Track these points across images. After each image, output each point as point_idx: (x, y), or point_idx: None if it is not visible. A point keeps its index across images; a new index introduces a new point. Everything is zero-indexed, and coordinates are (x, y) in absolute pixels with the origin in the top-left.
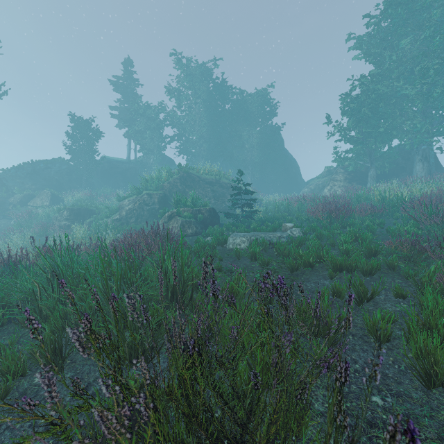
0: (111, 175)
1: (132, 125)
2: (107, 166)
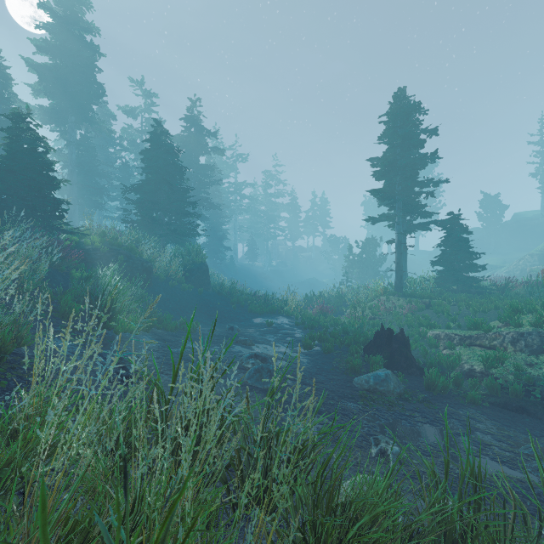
0: (519, 232)
1: (543, 182)
2: (515, 225)
